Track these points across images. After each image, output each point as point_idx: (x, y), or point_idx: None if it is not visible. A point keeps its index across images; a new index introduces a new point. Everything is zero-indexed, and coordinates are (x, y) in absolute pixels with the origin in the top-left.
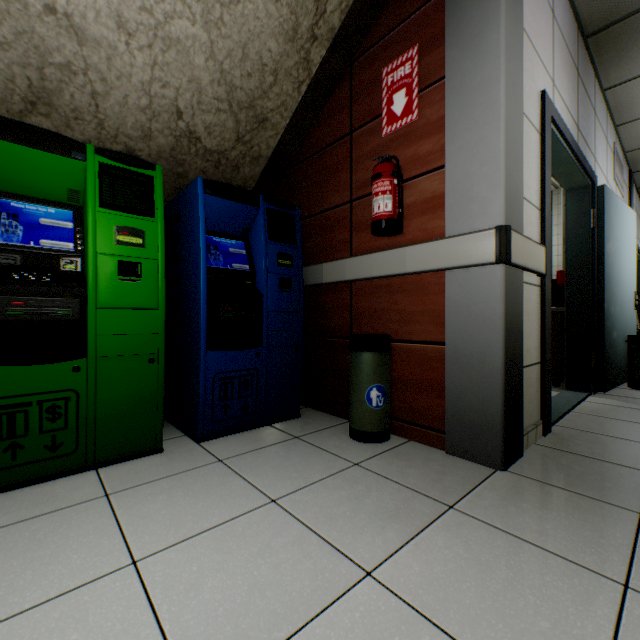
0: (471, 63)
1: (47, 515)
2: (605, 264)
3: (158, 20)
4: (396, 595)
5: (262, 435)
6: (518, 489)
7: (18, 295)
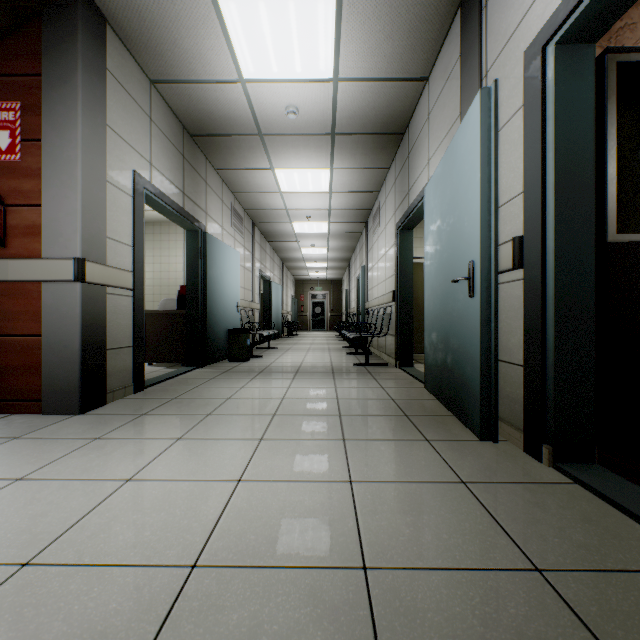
0: (61, 142)
1: None
2: (209, 283)
3: None
4: None
5: None
6: (81, 420)
7: None
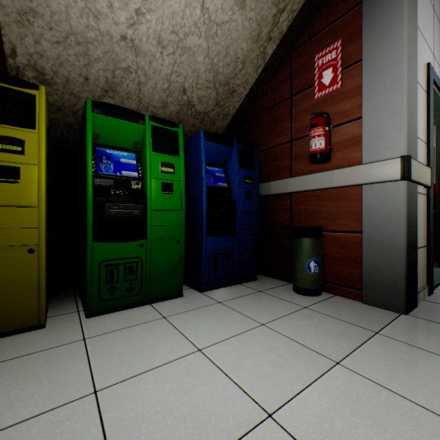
0: (381, 50)
1: (138, 325)
2: None
3: (180, 38)
4: (358, 374)
5: (238, 289)
6: (419, 325)
7: (115, 203)
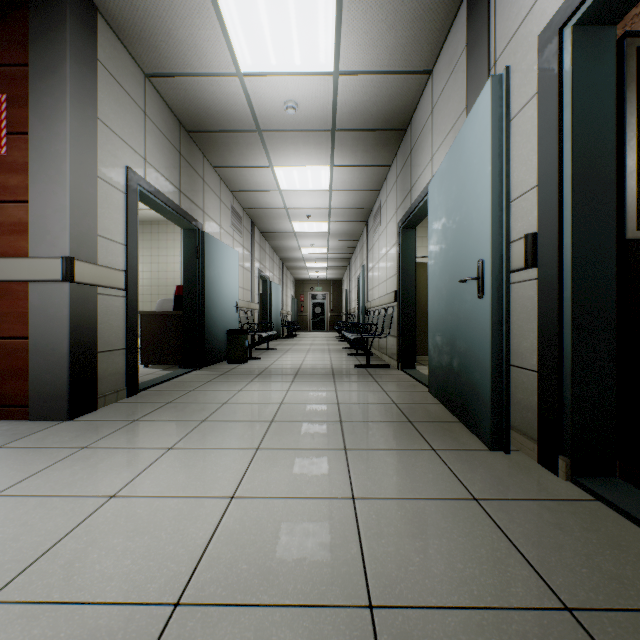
0: (48, 135)
1: None
2: (206, 283)
3: None
4: None
5: None
6: (69, 427)
7: None
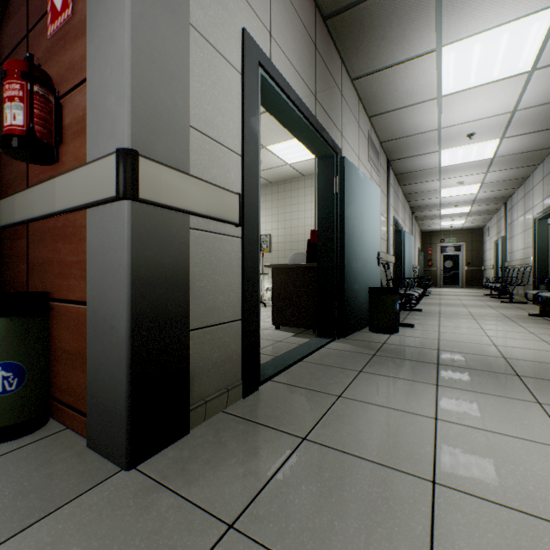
0: None
1: None
2: (346, 226)
3: None
4: None
5: None
6: (107, 508)
7: None
